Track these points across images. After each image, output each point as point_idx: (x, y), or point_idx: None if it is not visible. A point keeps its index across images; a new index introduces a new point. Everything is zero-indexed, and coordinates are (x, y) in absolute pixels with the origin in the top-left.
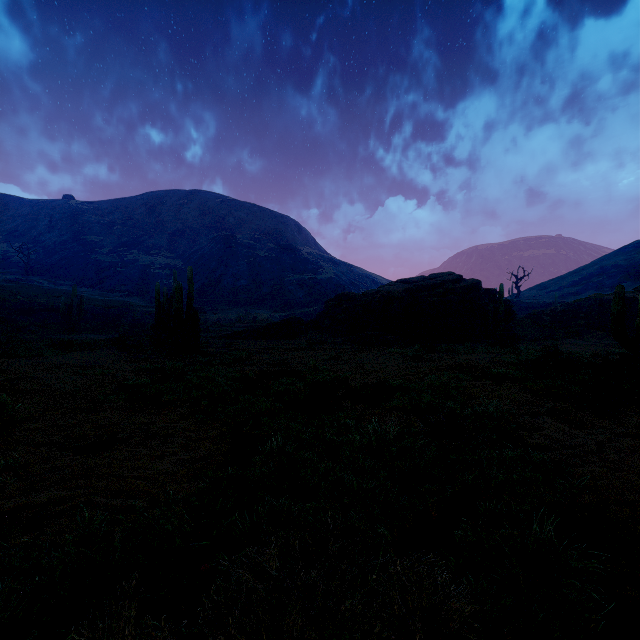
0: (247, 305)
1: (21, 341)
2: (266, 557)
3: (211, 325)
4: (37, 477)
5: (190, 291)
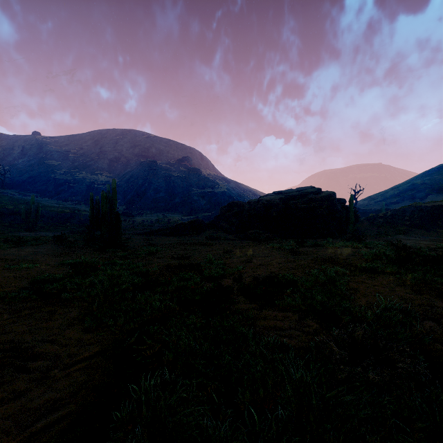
0: (164, 211)
1: None
2: None
3: (137, 225)
4: None
5: (114, 198)
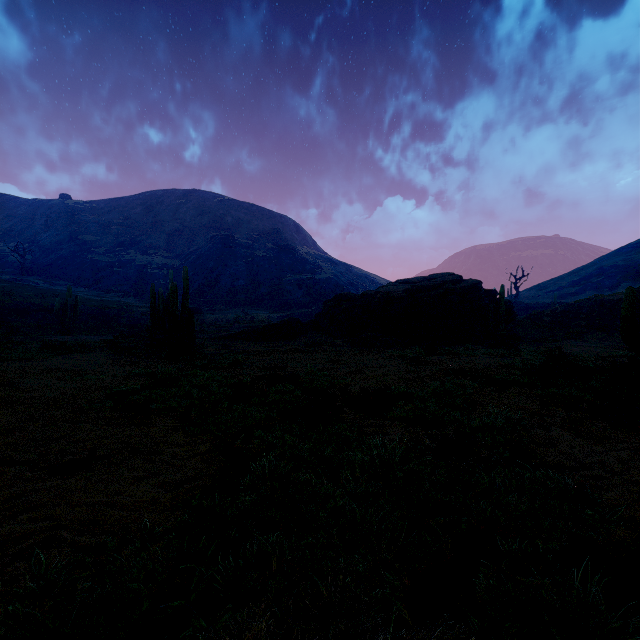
0: (245, 305)
1: (13, 343)
2: (249, 637)
3: (208, 326)
4: (1, 505)
5: (185, 292)
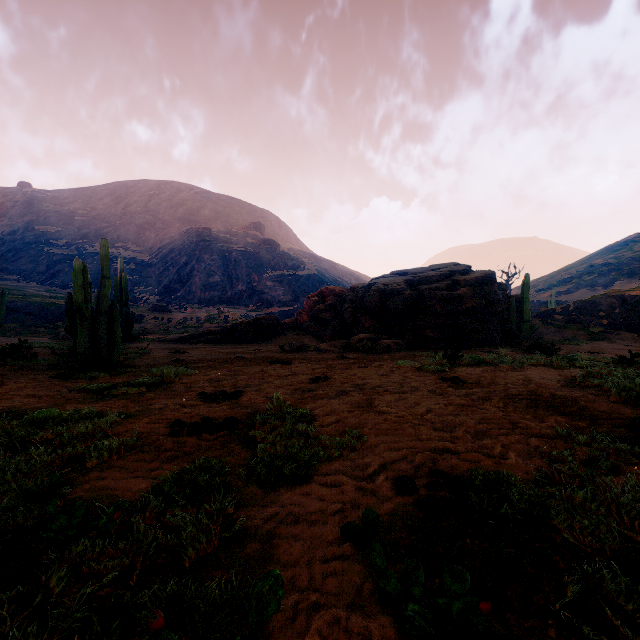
0: (221, 303)
1: None
2: None
3: (175, 325)
4: None
5: (104, 275)
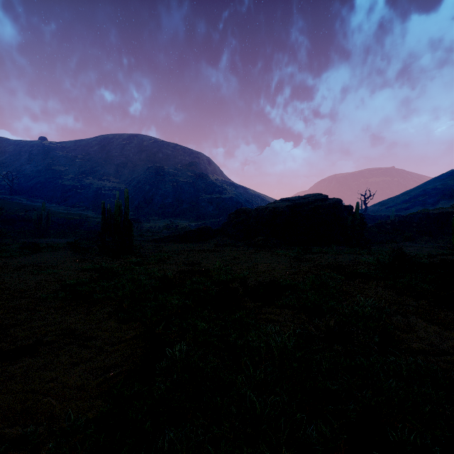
0: (172, 217)
1: (1, 244)
2: None
3: (145, 231)
4: None
5: (126, 207)
